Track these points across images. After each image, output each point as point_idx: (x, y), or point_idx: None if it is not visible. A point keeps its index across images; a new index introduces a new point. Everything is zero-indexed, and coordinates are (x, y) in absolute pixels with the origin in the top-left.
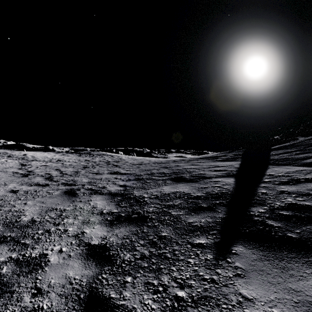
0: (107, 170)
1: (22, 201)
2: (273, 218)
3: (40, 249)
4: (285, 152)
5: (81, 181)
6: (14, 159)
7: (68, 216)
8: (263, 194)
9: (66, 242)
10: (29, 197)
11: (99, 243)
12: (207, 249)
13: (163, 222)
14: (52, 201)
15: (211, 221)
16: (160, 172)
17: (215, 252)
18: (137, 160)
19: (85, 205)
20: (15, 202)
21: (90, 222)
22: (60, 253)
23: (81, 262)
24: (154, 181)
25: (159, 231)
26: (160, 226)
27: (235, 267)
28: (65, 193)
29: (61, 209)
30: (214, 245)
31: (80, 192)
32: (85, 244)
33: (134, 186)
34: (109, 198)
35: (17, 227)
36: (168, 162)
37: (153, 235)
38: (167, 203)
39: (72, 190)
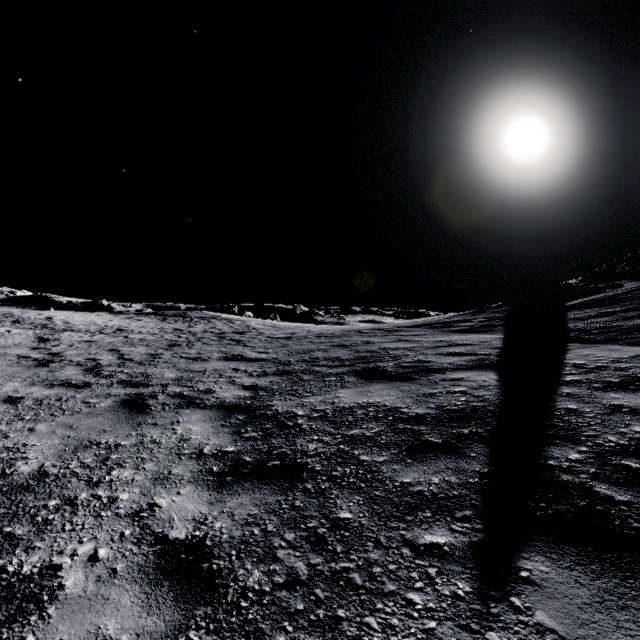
0: (218, 352)
1: (25, 424)
2: (609, 477)
3: (46, 551)
4: (601, 313)
5: (161, 376)
6: (25, 328)
7: (123, 462)
8: (570, 414)
9: (109, 531)
10: (42, 413)
11: (187, 537)
12: (455, 565)
13: (341, 480)
14: (92, 424)
15: (456, 481)
16: (330, 357)
17: (475, 575)
18: (282, 329)
19: (164, 435)
20: (10, 425)
21: (171, 478)
22: (91, 565)
23: (140, 592)
24: (318, 376)
25: (332, 506)
26: (334, 492)
27: (538, 629)
28: (122, 404)
29: (108, 445)
30: (470, 552)
31: (155, 403)
32: (154, 540)
33: (275, 390)
34: (220, 416)
35: (1, 491)
36: (348, 333)
37: (317, 518)
38: (350, 432)
39: (139, 398)
